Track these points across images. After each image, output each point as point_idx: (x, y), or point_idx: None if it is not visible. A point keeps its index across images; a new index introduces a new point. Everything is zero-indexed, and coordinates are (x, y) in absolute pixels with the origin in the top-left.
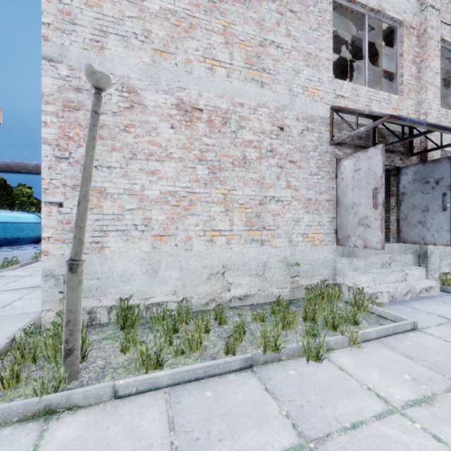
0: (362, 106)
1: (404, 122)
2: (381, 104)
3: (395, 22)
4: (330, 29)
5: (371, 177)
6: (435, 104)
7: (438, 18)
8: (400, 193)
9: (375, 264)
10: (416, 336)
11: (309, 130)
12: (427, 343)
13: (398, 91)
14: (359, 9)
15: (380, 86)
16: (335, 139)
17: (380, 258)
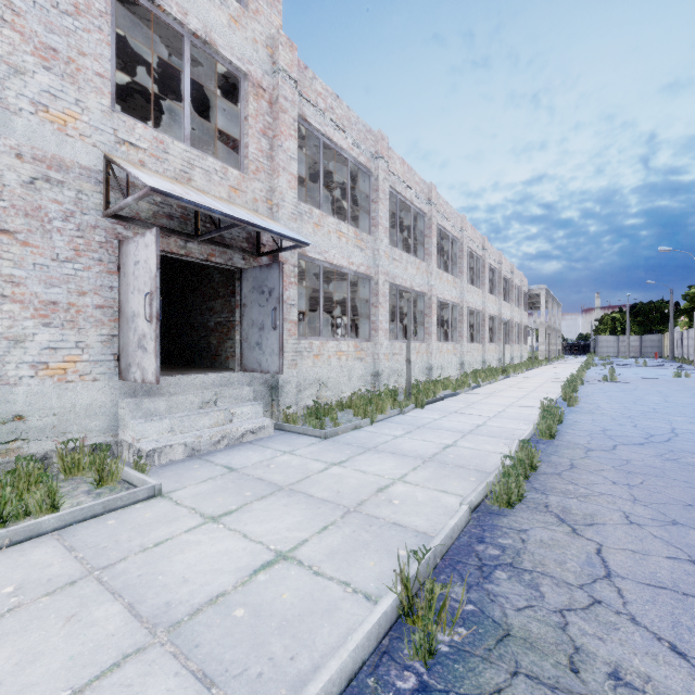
0: (175, 170)
1: (181, 202)
2: (211, 176)
3: (239, 71)
4: (106, 29)
5: (148, 276)
6: (291, 196)
7: (295, 91)
8: (242, 304)
9: (189, 404)
10: (142, 507)
11: (53, 181)
12: (142, 515)
13: (243, 166)
14: (172, 23)
15: (236, 154)
16: (108, 209)
17: (197, 395)
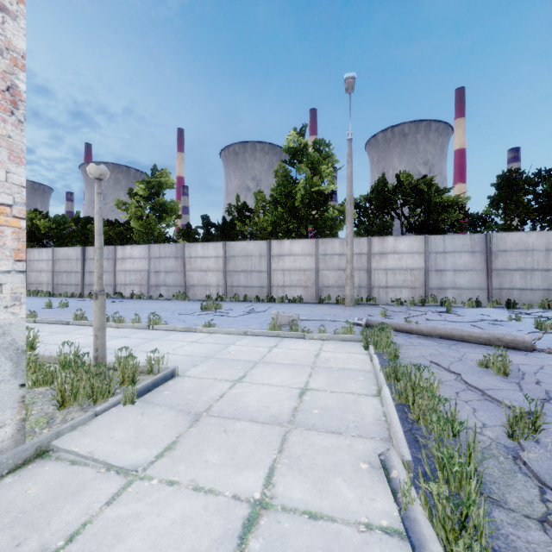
0: None
1: None
2: None
3: None
4: None
5: None
6: None
7: None
8: None
9: None
10: None
11: None
12: None
13: None
14: None
15: None
16: None
17: None
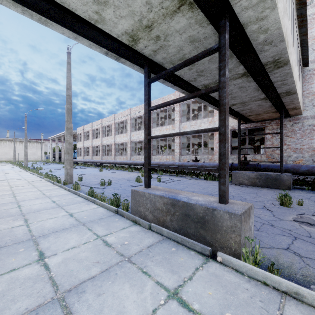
0: None
1: None
2: None
3: None
4: None
5: None
6: None
7: None
8: (261, 150)
9: None
10: None
11: None
12: None
13: None
14: None
15: None
16: None
17: None
